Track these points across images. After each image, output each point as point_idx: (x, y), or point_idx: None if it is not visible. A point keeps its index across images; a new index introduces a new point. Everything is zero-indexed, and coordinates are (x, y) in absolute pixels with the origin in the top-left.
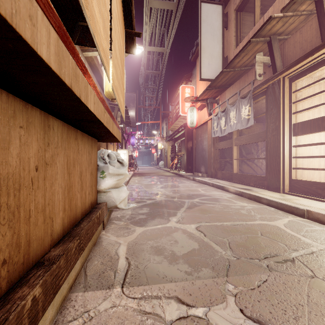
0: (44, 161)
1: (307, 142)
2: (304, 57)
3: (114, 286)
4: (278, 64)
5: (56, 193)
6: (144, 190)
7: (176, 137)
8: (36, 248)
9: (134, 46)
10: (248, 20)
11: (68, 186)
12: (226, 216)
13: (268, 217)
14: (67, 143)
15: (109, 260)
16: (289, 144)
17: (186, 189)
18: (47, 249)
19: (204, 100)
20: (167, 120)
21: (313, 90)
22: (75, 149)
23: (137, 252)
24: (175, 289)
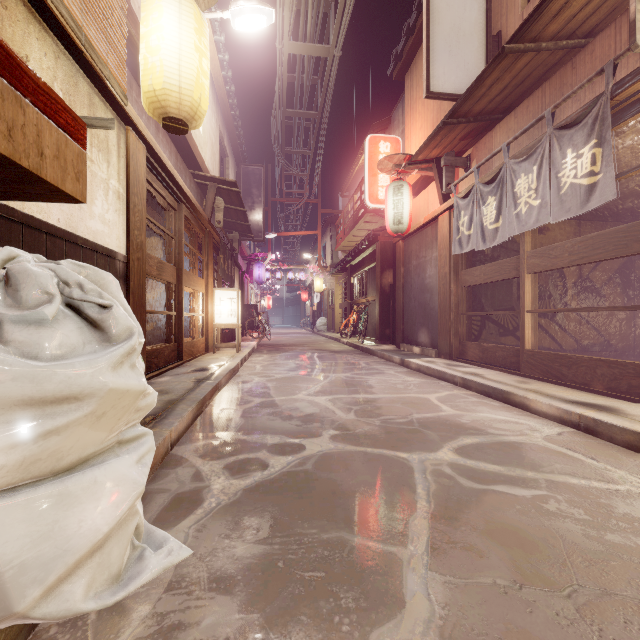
0: None
1: None
2: None
3: None
4: None
5: None
6: (272, 403)
7: (355, 265)
8: None
9: None
10: None
11: None
12: None
13: None
14: None
15: None
16: None
17: (394, 396)
18: None
19: (431, 163)
20: (334, 229)
21: None
22: None
23: None
24: None
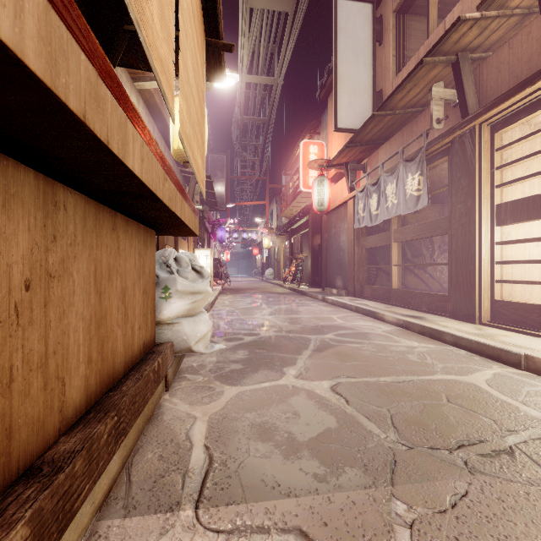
0: (45, 270)
1: (520, 236)
2: (517, 88)
3: (180, 506)
4: (470, 102)
5: (72, 331)
6: (241, 319)
7: (295, 229)
8: (26, 440)
9: (222, 70)
10: (417, 29)
11: (97, 315)
12: (383, 366)
13: (458, 368)
14: (95, 237)
15: (175, 451)
16: (490, 240)
17: (312, 316)
18: (53, 438)
19: (342, 166)
20: (279, 199)
21: (531, 146)
22: (113, 247)
23: (225, 434)
24: (297, 511)
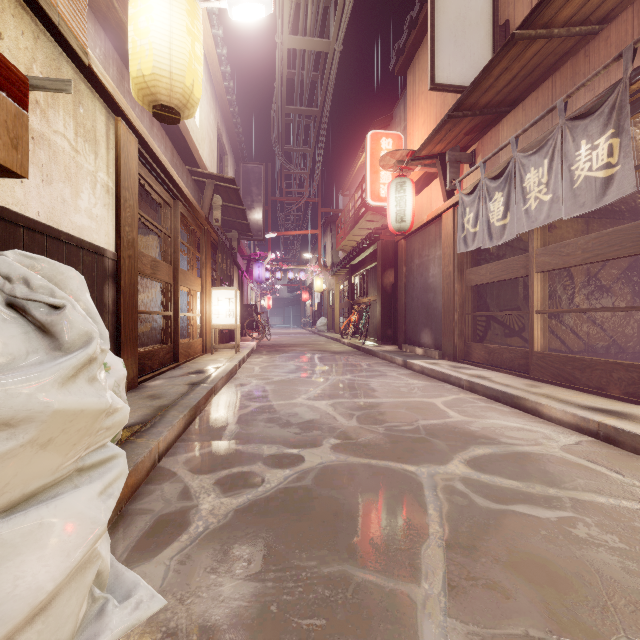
0: None
1: None
2: None
3: None
4: None
5: None
6: (270, 408)
7: (356, 264)
8: None
9: None
10: None
11: None
12: None
13: None
14: None
15: None
16: None
17: (397, 401)
18: None
19: (435, 159)
20: (335, 228)
21: None
22: None
23: None
24: None
